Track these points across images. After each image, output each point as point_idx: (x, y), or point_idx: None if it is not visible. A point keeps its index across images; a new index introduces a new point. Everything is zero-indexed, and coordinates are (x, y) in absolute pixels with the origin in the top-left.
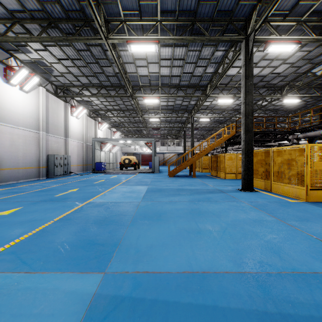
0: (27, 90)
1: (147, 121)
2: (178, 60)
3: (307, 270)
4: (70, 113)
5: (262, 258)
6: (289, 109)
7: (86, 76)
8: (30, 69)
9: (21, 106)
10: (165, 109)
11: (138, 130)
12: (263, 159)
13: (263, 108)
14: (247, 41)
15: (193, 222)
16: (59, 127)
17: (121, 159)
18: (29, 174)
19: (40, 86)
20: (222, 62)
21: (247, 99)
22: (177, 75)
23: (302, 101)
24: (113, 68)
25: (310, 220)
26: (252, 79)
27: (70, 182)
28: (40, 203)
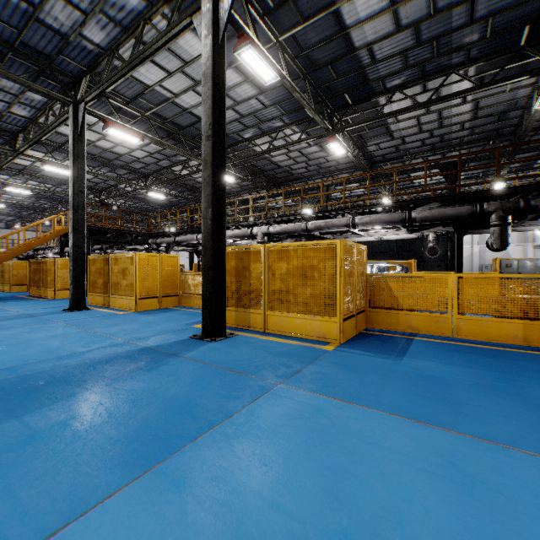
0: None
1: None
2: None
3: (69, 354)
4: None
5: (32, 357)
6: (164, 203)
7: None
8: None
9: None
10: None
11: None
12: (102, 268)
13: (130, 194)
14: (77, 108)
15: None
16: None
17: None
18: None
19: None
20: (45, 111)
21: (76, 187)
22: None
23: (174, 197)
24: None
25: (118, 325)
26: (84, 162)
27: None
28: None
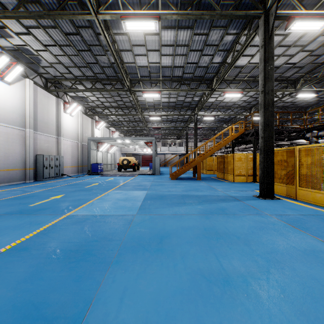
0: (10, 82)
1: (147, 120)
2: (182, 46)
3: None
4: (62, 110)
5: None
6: (299, 106)
7: (78, 67)
8: (14, 58)
9: (3, 99)
10: (167, 106)
11: (138, 129)
12: (284, 160)
13: None
14: (267, 16)
15: (212, 254)
16: (49, 124)
17: (119, 160)
18: (13, 176)
19: (26, 78)
20: (232, 49)
21: (266, 87)
22: (180, 65)
23: (314, 97)
24: (108, 57)
25: None
26: (272, 62)
27: (58, 186)
28: (3, 216)
